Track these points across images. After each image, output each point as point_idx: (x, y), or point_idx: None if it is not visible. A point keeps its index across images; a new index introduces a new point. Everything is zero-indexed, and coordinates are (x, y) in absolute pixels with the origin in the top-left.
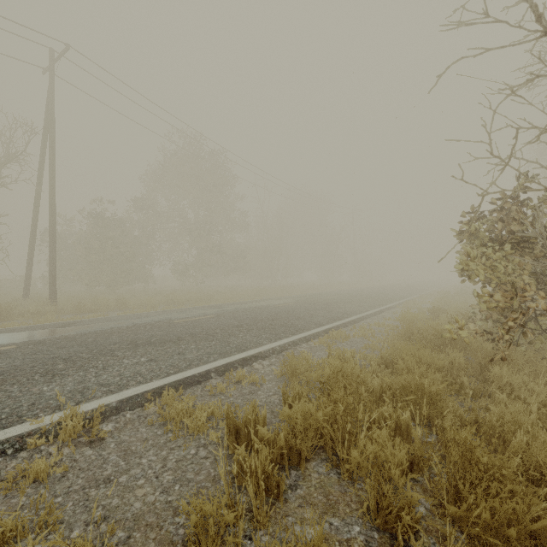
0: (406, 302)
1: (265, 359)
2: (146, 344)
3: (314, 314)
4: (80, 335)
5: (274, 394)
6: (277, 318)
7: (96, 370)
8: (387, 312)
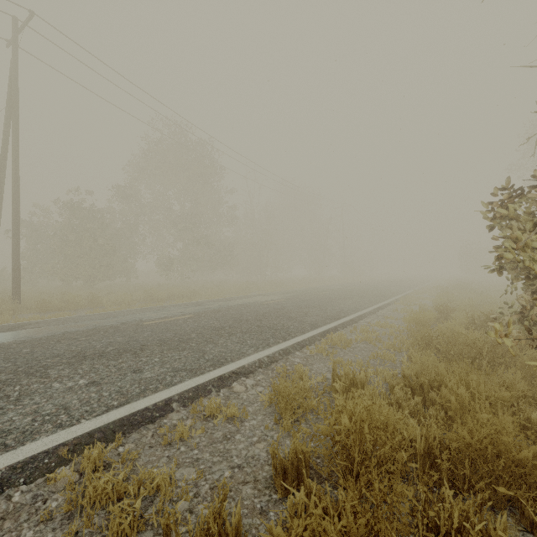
0: (403, 297)
1: (249, 376)
2: (97, 356)
3: (308, 312)
4: (18, 343)
5: (260, 440)
6: (265, 318)
7: (3, 403)
8: (386, 309)
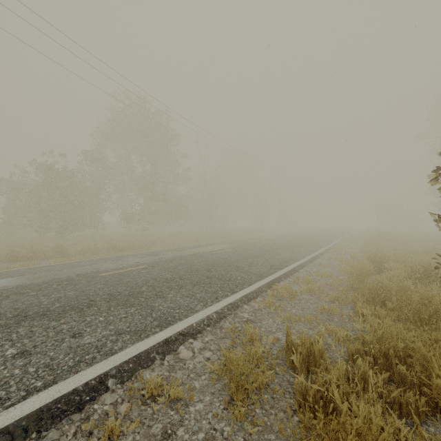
0: (334, 247)
1: (197, 336)
2: (39, 315)
3: (253, 262)
4: None
5: (207, 438)
6: (214, 268)
7: None
8: (321, 258)
